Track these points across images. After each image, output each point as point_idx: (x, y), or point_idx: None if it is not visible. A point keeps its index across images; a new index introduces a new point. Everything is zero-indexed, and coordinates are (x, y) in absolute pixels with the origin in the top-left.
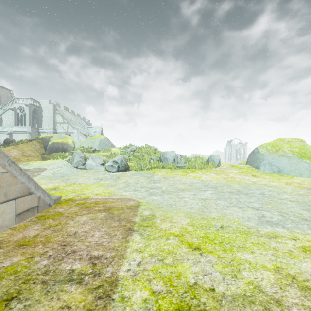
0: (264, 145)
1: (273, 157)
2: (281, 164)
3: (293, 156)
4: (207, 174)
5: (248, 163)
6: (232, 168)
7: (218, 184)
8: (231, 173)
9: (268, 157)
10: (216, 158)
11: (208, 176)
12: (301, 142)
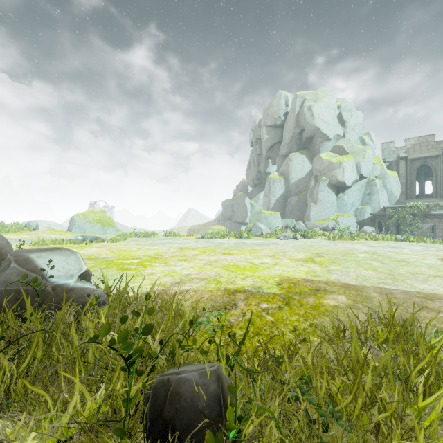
0: (78, 214)
1: (82, 223)
2: (86, 227)
3: (93, 222)
4: (19, 235)
5: (68, 227)
6: (48, 231)
7: (22, 239)
8: (43, 234)
9: (79, 222)
10: (34, 224)
11: (18, 236)
12: (103, 213)
